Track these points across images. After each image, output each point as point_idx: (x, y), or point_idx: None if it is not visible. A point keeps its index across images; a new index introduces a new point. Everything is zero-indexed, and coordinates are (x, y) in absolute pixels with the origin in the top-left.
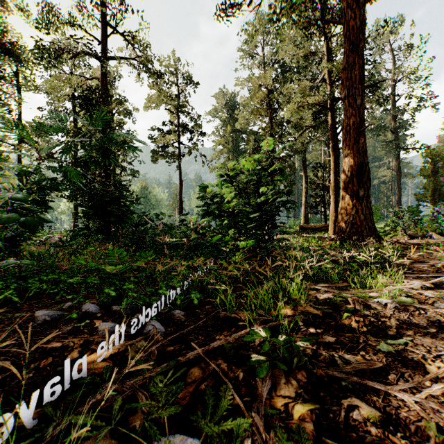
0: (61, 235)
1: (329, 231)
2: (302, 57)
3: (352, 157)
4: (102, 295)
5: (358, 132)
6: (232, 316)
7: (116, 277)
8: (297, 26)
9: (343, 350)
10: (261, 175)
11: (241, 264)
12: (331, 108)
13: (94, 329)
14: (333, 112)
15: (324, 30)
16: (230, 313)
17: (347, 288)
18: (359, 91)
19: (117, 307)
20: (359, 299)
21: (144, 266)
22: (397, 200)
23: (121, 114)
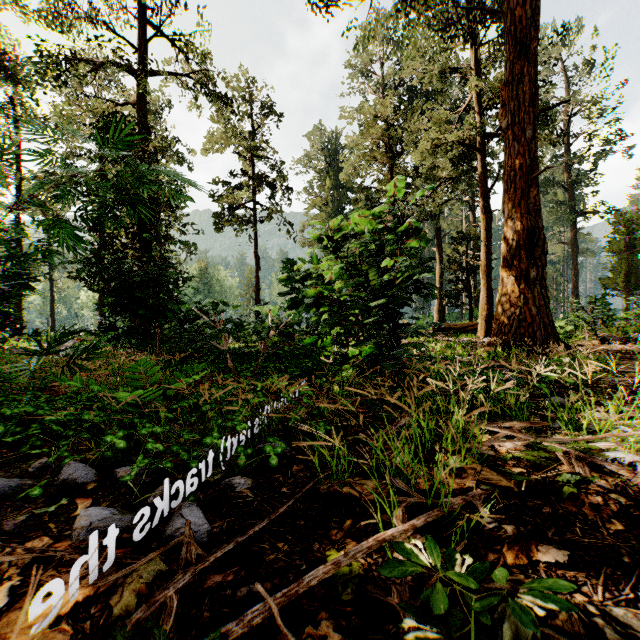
0: (78, 339)
1: (479, 332)
2: (436, 75)
3: (518, 218)
4: (104, 446)
5: (527, 181)
6: (344, 492)
7: (136, 409)
8: (430, 25)
9: (599, 589)
10: (381, 242)
11: (353, 386)
12: (482, 149)
13: (68, 523)
14: (484, 154)
15: (471, 32)
16: (340, 485)
17: (542, 429)
18: (530, 118)
19: (126, 471)
20: (577, 454)
21: (182, 391)
22: (572, 287)
23: (165, 155)
